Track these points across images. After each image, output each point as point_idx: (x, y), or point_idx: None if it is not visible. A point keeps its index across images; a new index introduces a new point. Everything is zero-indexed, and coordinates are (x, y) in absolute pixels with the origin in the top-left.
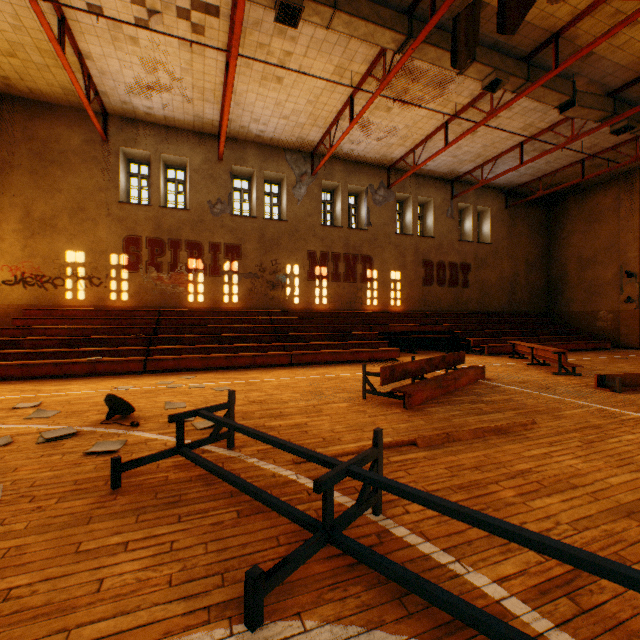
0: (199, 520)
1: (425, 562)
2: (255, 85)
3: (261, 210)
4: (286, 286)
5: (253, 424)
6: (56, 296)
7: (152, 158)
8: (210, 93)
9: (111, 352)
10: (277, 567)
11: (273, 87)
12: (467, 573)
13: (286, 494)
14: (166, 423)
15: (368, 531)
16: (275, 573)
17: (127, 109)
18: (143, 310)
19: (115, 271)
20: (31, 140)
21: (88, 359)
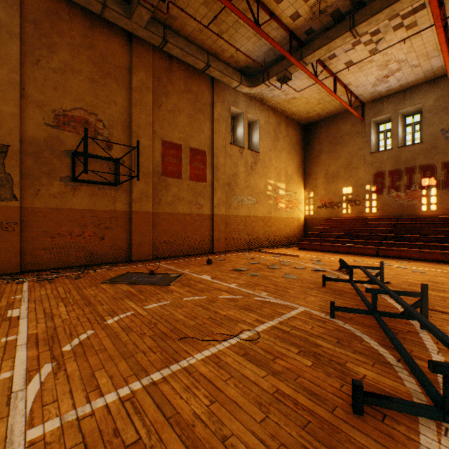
0: (340, 300)
1: (417, 343)
2: None
3: None
4: None
5: (410, 288)
6: (338, 212)
7: (391, 117)
8: (432, 52)
9: (359, 242)
10: (342, 307)
11: None
12: (434, 353)
13: (384, 309)
14: (361, 276)
15: (405, 328)
16: (340, 307)
17: (374, 95)
18: (384, 218)
19: (367, 195)
20: (327, 137)
21: (346, 245)
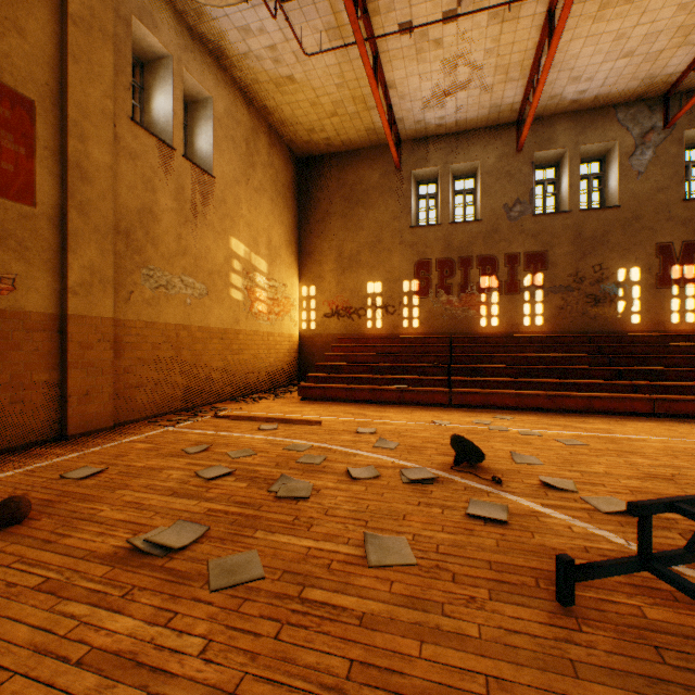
0: None
1: None
2: (585, 25)
3: (575, 200)
4: (616, 299)
5: None
6: (359, 325)
7: (441, 173)
8: (515, 68)
9: (413, 381)
10: None
11: (615, 13)
12: None
13: None
14: (536, 487)
15: None
16: None
17: (418, 129)
18: (433, 337)
19: (406, 298)
20: (342, 188)
21: (396, 387)
